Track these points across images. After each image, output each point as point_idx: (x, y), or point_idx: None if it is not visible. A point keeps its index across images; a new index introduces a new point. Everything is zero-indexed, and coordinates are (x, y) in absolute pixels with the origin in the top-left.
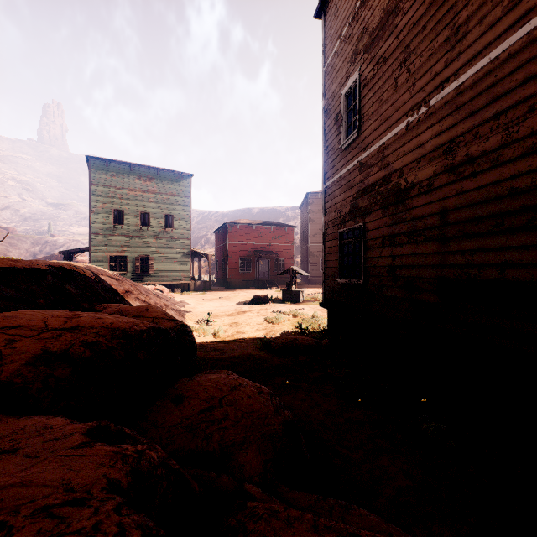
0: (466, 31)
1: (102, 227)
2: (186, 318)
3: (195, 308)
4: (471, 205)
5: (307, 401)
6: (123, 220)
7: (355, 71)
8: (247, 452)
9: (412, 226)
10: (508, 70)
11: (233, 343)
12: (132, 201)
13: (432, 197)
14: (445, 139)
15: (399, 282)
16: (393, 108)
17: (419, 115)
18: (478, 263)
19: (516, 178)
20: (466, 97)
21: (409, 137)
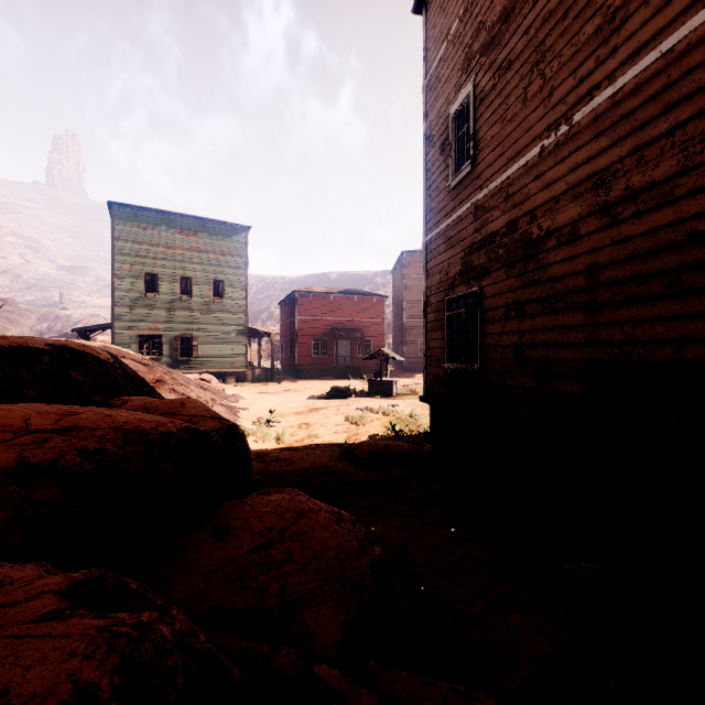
0: (625, 16)
1: (130, 297)
2: (240, 417)
3: (252, 404)
4: (633, 259)
5: (404, 531)
6: (158, 287)
7: (468, 82)
8: (318, 611)
9: (548, 290)
10: (687, 67)
11: (303, 451)
12: (169, 262)
13: (577, 249)
14: (595, 168)
15: (530, 367)
16: (521, 129)
17: (557, 136)
18: (643, 339)
19: (699, 218)
20: (625, 108)
21: (543, 167)
